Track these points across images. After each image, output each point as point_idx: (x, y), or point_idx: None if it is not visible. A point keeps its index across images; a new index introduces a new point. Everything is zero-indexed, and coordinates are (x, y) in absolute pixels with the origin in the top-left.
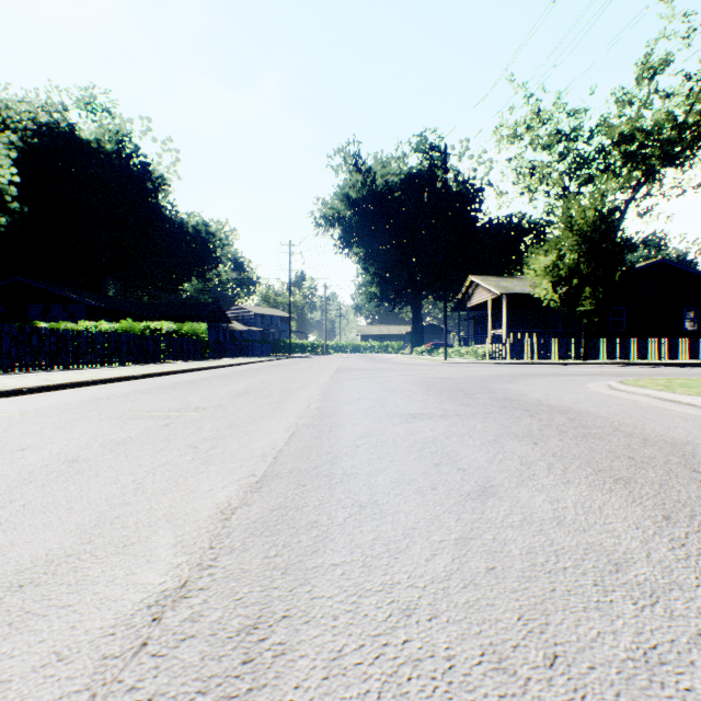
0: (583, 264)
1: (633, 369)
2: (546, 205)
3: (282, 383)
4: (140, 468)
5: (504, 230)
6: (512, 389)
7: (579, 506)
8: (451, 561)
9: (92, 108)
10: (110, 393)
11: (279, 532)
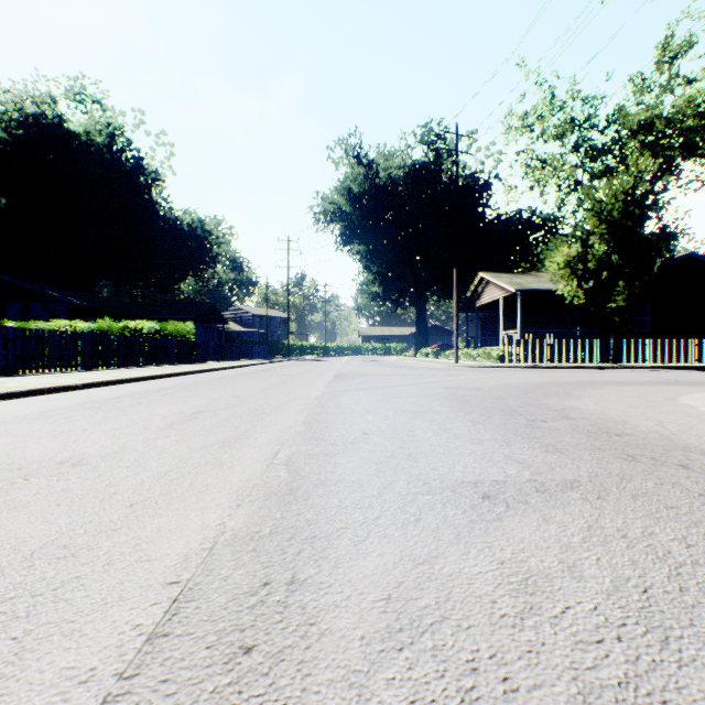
0: (613, 255)
1: (686, 375)
2: (558, 199)
3: (257, 398)
4: None
5: (513, 226)
6: (588, 409)
7: None
8: None
9: (82, 100)
10: None
11: None
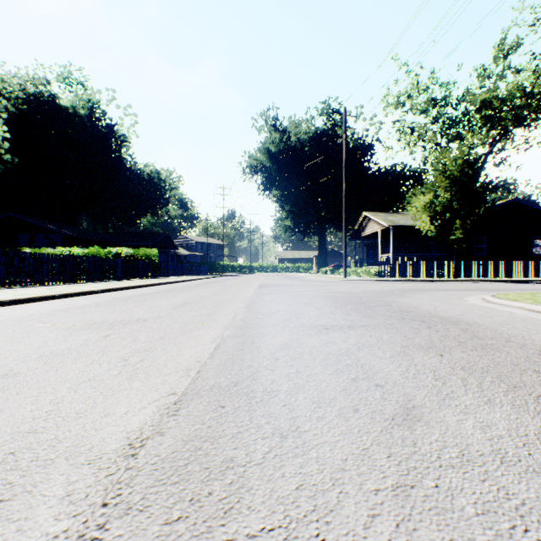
0: (454, 202)
1: (496, 285)
2: (422, 157)
3: (214, 297)
4: (64, 384)
5: (390, 176)
6: (404, 302)
7: (515, 435)
8: (396, 529)
9: (69, 82)
10: (69, 306)
11: (189, 478)
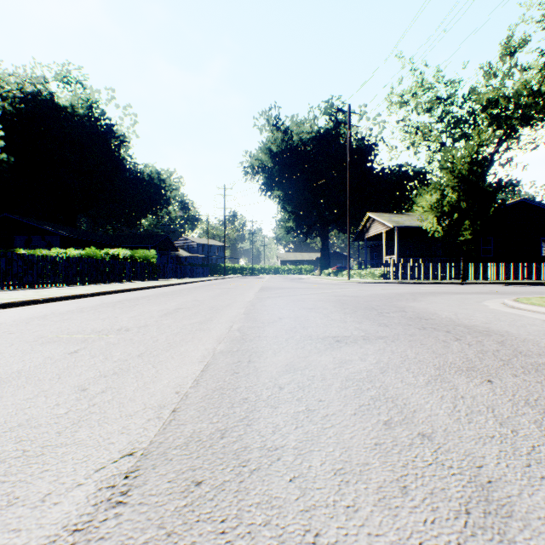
0: (462, 202)
1: (508, 288)
2: (427, 157)
3: (211, 301)
4: None
5: (394, 177)
6: (419, 307)
7: None
8: None
9: (68, 81)
10: (50, 312)
11: None
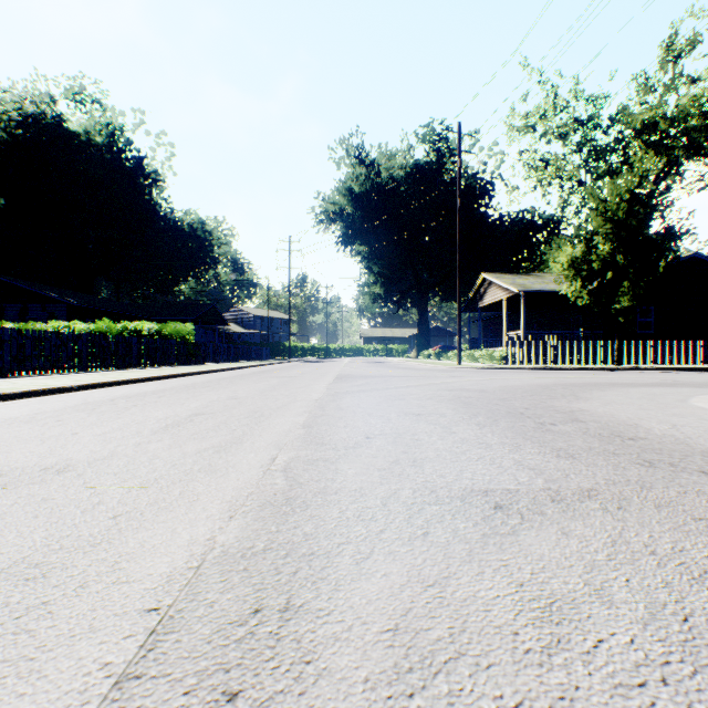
0: (618, 255)
1: (693, 376)
2: (560, 199)
3: (256, 400)
4: None
5: (516, 226)
6: (597, 412)
7: None
8: None
9: (81, 99)
10: None
11: None
